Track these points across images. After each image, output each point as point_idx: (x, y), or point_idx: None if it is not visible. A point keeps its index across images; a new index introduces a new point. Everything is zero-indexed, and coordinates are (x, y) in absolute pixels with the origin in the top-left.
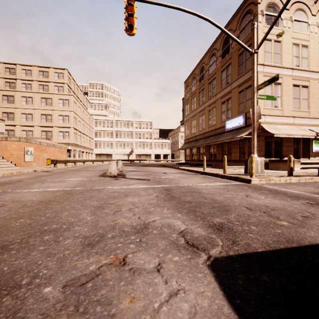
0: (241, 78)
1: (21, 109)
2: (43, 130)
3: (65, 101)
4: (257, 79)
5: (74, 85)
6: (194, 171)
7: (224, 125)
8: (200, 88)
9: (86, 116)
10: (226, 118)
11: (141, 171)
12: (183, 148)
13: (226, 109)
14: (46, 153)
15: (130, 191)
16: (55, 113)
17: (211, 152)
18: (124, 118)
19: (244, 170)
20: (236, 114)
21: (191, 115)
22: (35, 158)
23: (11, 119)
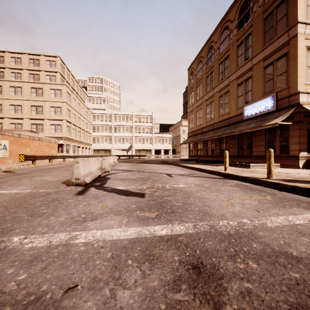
0: (268, 47)
1: (9, 100)
2: (33, 123)
3: (57, 91)
4: (296, 44)
5: (68, 75)
6: (210, 171)
7: (241, 112)
8: (207, 72)
9: (83, 109)
10: (244, 103)
11: (136, 170)
12: (187, 142)
13: (244, 92)
14: (28, 148)
15: (46, 289)
16: (46, 105)
17: (222, 146)
18: (123, 112)
19: None
20: (259, 97)
21: (196, 105)
22: (11, 153)
23: None
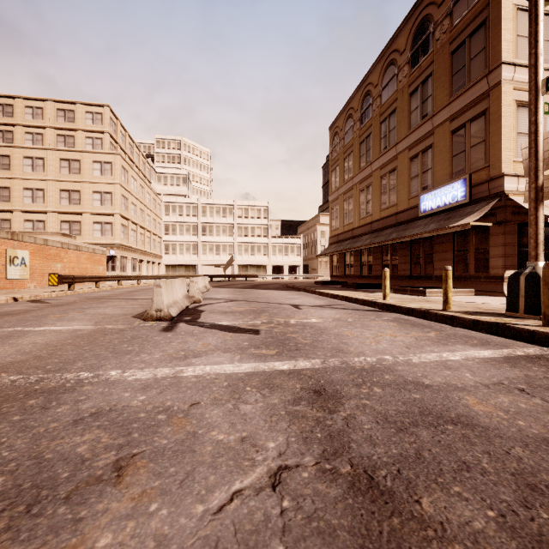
0: (458, 99)
1: (23, 181)
2: (63, 220)
3: (105, 165)
4: (500, 98)
5: (123, 137)
6: (361, 300)
7: (416, 204)
8: (361, 135)
9: (148, 196)
10: (420, 189)
11: (242, 300)
12: (327, 252)
13: (420, 170)
14: (59, 263)
15: (171, 404)
16: (86, 189)
17: (385, 261)
18: (217, 200)
19: (507, 304)
20: (444, 180)
21: (342, 190)
22: (34, 272)
23: (5, 199)
